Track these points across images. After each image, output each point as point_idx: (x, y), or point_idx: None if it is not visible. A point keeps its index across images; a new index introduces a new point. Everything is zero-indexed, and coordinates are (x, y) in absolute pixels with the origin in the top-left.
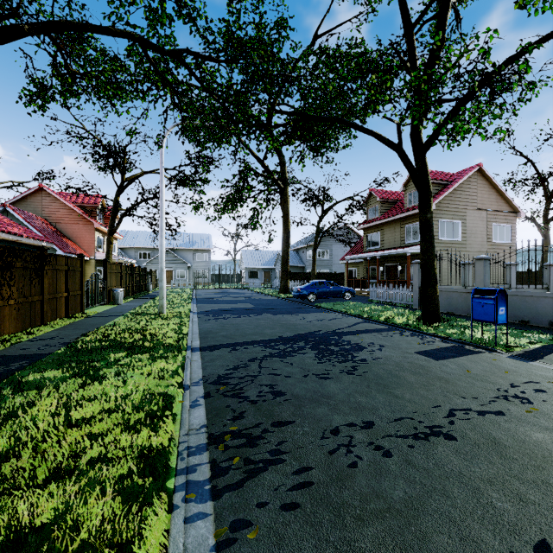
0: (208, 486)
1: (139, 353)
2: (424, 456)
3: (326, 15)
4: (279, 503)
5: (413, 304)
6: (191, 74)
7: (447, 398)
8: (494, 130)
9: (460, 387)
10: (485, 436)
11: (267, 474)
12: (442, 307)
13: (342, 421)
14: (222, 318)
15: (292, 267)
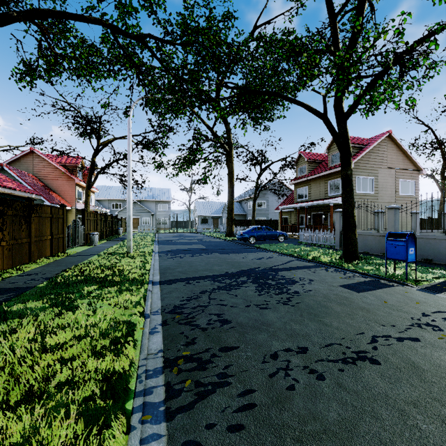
0: (163, 407)
1: (108, 287)
2: (353, 379)
3: (263, 9)
4: (226, 424)
5: (335, 245)
6: (152, 55)
7: (369, 326)
8: (406, 100)
9: (380, 316)
10: (405, 361)
11: (215, 396)
12: (360, 247)
13: (280, 346)
14: (179, 257)
15: (236, 215)
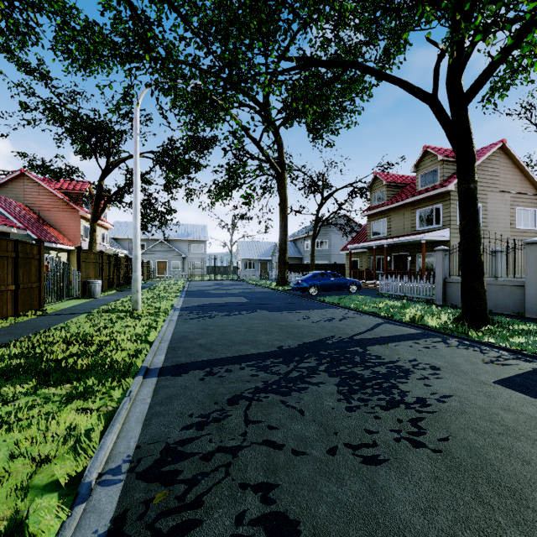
0: None
1: (54, 385)
2: None
3: None
4: None
5: (436, 299)
6: None
7: None
8: None
9: None
10: None
11: None
12: None
13: None
14: (207, 316)
15: (289, 258)
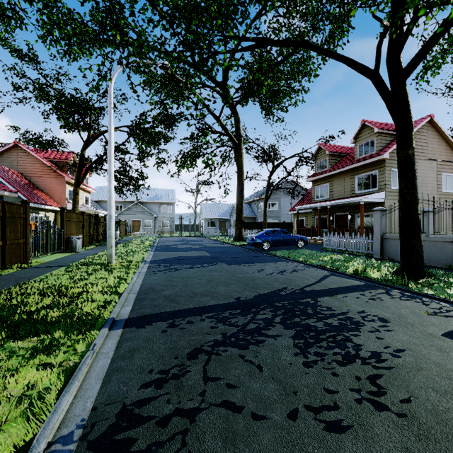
0: None
1: (22, 338)
2: None
3: None
4: None
5: (374, 253)
6: None
7: None
8: None
9: None
10: None
11: None
12: None
13: None
14: (173, 269)
15: (245, 217)
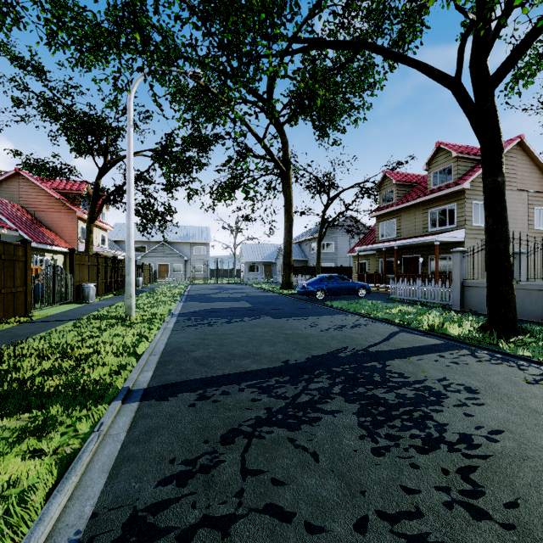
0: None
1: (9, 414)
2: None
3: None
4: None
5: (453, 304)
6: None
7: None
8: None
9: None
10: None
11: None
12: None
13: None
14: (206, 323)
15: (294, 261)
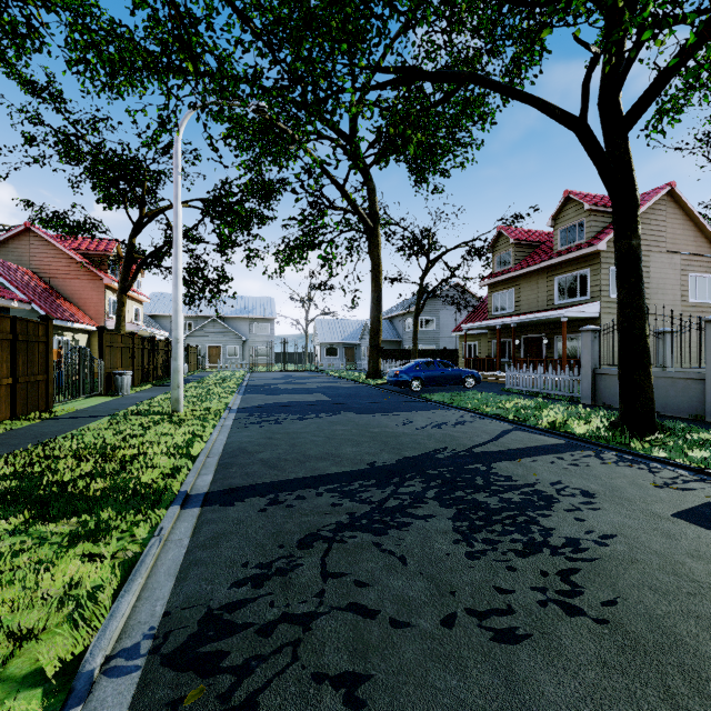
0: None
1: (54, 519)
2: None
3: None
4: None
5: (582, 397)
6: None
7: None
8: None
9: None
10: None
11: None
12: None
13: None
14: (273, 420)
15: (384, 342)
